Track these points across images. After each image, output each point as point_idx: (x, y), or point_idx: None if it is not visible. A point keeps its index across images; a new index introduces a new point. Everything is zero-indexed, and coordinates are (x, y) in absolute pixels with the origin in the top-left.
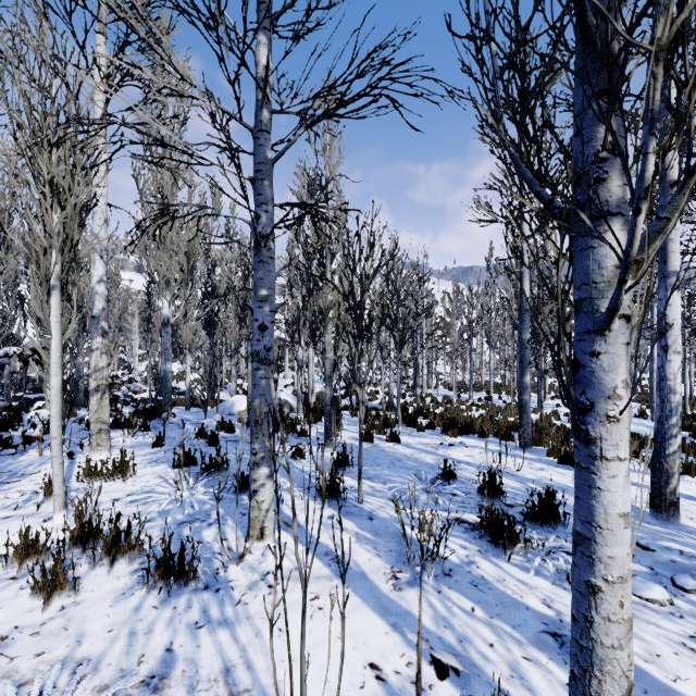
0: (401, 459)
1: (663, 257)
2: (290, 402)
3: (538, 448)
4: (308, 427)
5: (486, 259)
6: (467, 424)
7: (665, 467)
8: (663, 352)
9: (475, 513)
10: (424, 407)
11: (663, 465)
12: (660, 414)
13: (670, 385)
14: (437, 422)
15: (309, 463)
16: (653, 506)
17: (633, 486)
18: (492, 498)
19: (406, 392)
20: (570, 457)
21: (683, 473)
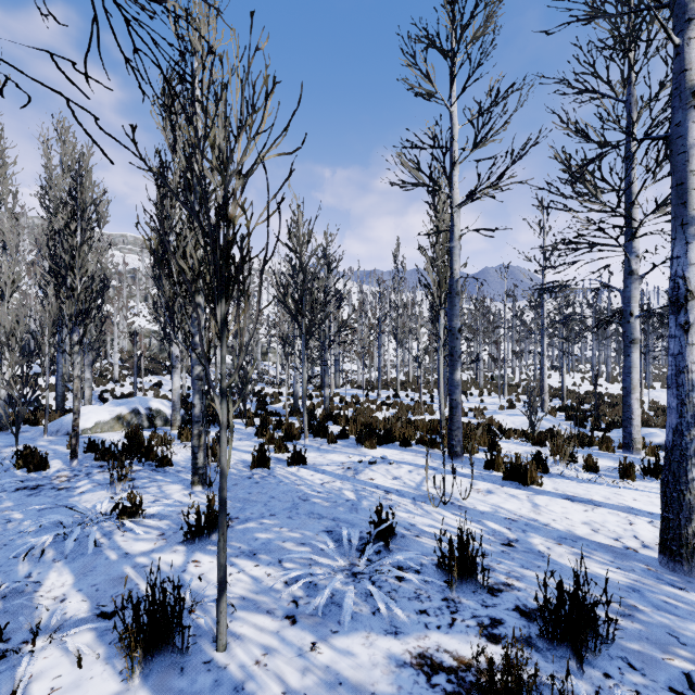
0: (308, 496)
1: (682, 196)
2: (165, 412)
3: (468, 456)
4: (179, 449)
5: (393, 255)
6: (386, 431)
7: (687, 497)
8: (683, 333)
9: (448, 630)
10: (333, 408)
11: (685, 495)
12: (678, 422)
13: (692, 379)
14: (351, 429)
15: (147, 531)
16: (666, 552)
17: (601, 508)
18: (463, 580)
19: (312, 392)
20: (517, 471)
21: (623, 477)
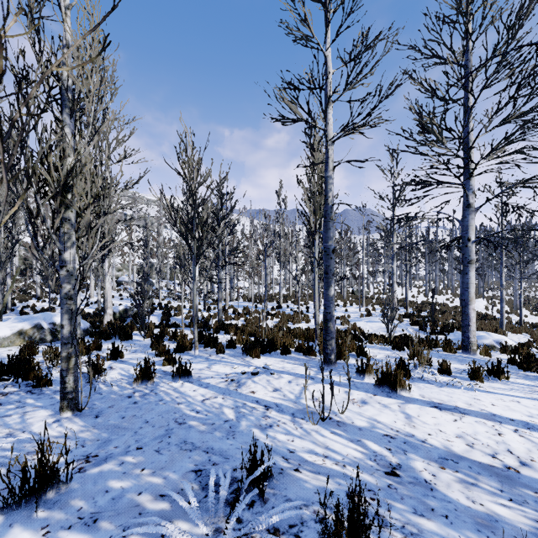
0: (186, 418)
1: None
2: None
3: (340, 362)
4: None
5: (277, 194)
6: (269, 340)
7: None
8: None
9: None
10: (227, 318)
11: None
12: None
13: None
14: (238, 339)
15: None
16: None
17: (467, 416)
18: None
19: (211, 305)
20: (387, 379)
21: (472, 379)
